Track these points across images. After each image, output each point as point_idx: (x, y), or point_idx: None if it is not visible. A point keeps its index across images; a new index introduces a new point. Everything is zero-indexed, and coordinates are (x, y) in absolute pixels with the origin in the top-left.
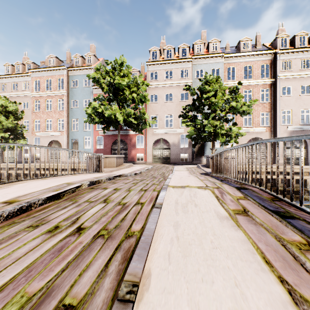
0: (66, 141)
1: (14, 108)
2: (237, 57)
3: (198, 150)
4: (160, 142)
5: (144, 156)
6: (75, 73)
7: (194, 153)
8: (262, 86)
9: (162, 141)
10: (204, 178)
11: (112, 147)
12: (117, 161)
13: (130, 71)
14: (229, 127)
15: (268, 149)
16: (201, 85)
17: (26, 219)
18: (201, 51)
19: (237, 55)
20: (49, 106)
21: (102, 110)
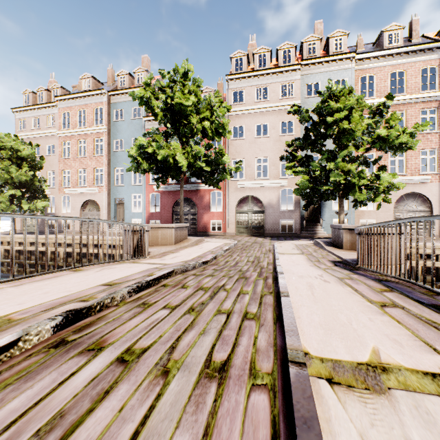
0: (106, 201)
1: (30, 152)
2: (377, 58)
3: (310, 215)
4: (248, 202)
5: (223, 224)
6: (120, 99)
7: (304, 220)
8: (423, 105)
9: (252, 200)
10: (373, 293)
11: (173, 210)
12: (177, 233)
13: (199, 88)
14: (375, 174)
15: (434, 212)
16: (320, 102)
17: None
18: (315, 52)
19: (378, 55)
20: (83, 150)
21: (153, 150)
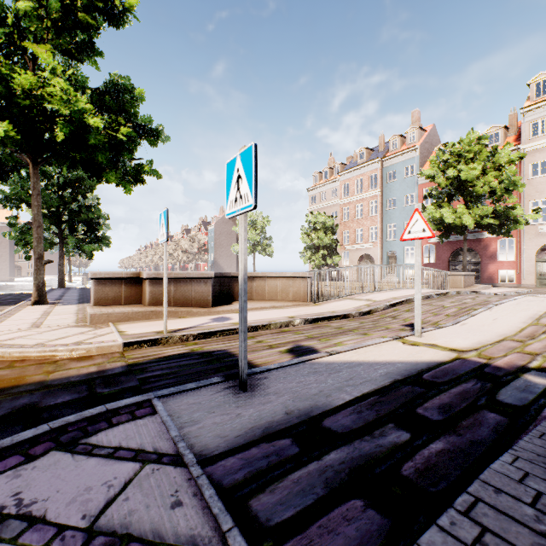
0: (380, 255)
1: (331, 223)
2: None
3: None
4: None
5: (515, 275)
6: (392, 162)
7: None
8: None
9: None
10: None
11: (449, 260)
12: (464, 280)
13: (484, 142)
14: None
15: None
16: None
17: (433, 300)
18: None
19: None
20: (359, 213)
21: (440, 214)
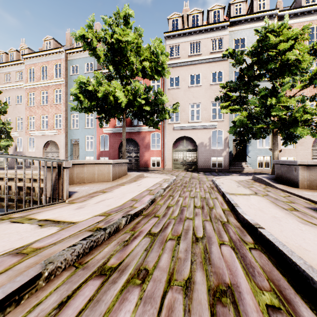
0: (64, 142)
1: None
2: (297, 15)
3: (237, 153)
4: (183, 142)
5: (161, 161)
6: (75, 56)
7: (232, 157)
8: None
9: (186, 140)
10: None
11: (119, 149)
12: (115, 169)
13: (140, 38)
14: None
15: None
16: (256, 41)
17: None
18: (241, 12)
19: (298, 11)
20: (45, 99)
21: (94, 88)
